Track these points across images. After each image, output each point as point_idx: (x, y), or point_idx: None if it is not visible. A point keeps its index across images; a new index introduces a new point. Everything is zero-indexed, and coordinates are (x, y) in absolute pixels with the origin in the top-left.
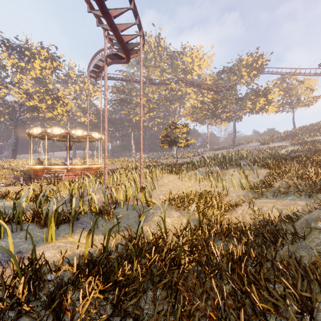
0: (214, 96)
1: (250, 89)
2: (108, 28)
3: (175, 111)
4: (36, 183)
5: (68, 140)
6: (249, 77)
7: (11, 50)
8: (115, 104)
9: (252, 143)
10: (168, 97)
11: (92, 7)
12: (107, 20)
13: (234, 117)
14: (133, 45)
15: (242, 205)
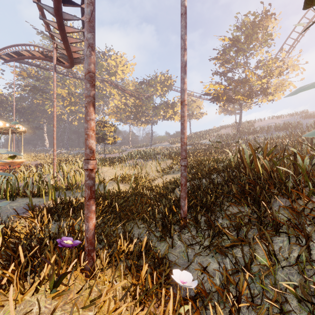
0: (136, 102)
1: (163, 101)
2: (61, 45)
3: (99, 108)
4: None
5: None
6: (162, 91)
7: None
8: (24, 90)
9: (164, 142)
10: None
11: (49, 27)
12: (65, 44)
13: (152, 121)
14: (79, 60)
15: (157, 179)
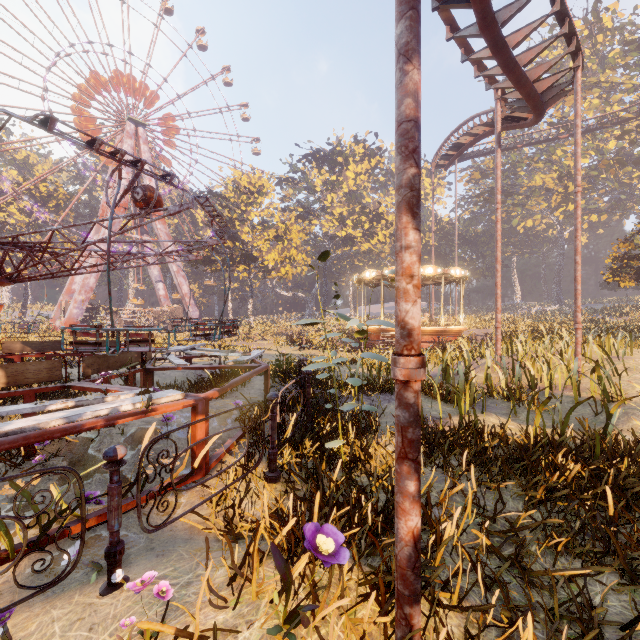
0: None
1: None
2: (507, 86)
3: None
4: (377, 350)
5: None
6: None
7: (321, 163)
8: (476, 203)
9: None
10: (626, 151)
11: (481, 66)
12: (512, 77)
13: None
14: (555, 90)
15: None
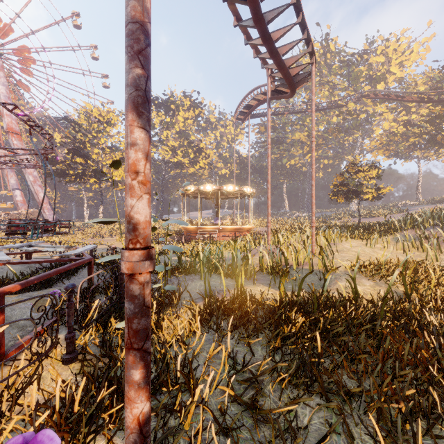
0: (433, 110)
1: None
2: (273, 67)
3: (354, 144)
4: (194, 242)
5: (219, 197)
6: None
7: (159, 107)
8: (262, 147)
9: None
10: (341, 124)
11: (258, 51)
12: (276, 61)
13: None
14: (301, 76)
15: None
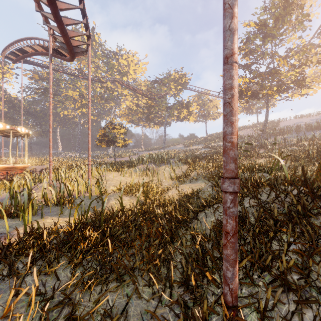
0: (148, 102)
1: (177, 100)
2: (56, 30)
3: (110, 110)
4: None
5: None
6: (176, 90)
7: None
8: (36, 93)
9: (178, 145)
10: (103, 94)
11: (40, 7)
12: (60, 26)
13: (165, 122)
14: (80, 49)
15: (172, 189)
